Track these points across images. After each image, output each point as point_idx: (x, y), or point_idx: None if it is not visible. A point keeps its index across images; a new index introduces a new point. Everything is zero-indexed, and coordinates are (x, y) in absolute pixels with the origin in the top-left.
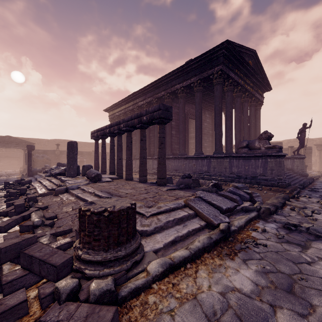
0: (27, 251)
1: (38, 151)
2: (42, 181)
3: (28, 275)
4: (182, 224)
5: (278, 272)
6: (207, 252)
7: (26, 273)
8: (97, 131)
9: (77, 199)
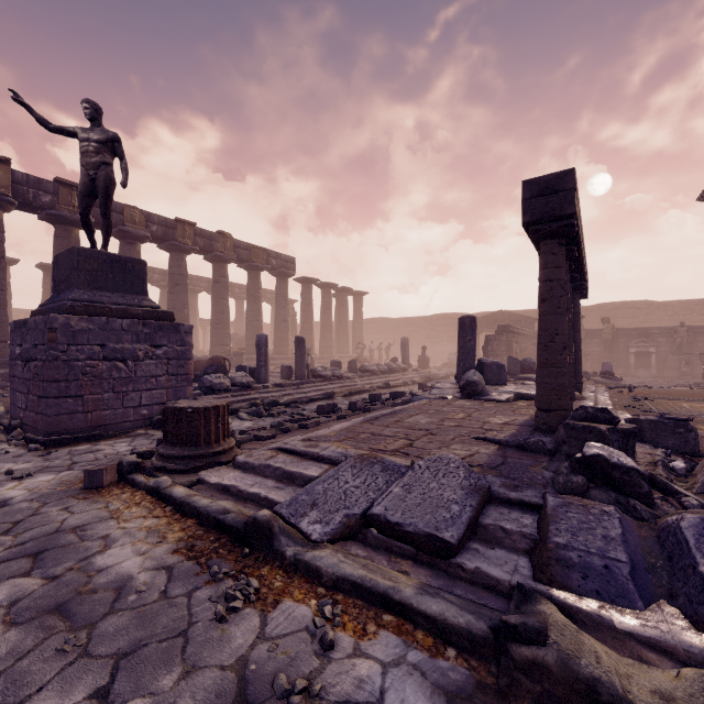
0: None
1: None
2: None
3: None
4: (282, 485)
5: (112, 610)
6: (199, 521)
7: None
8: None
9: None
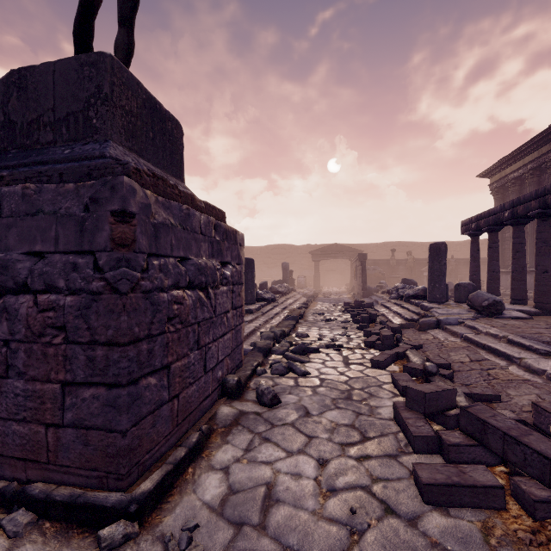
0: (471, 410)
1: (368, 262)
2: (389, 306)
3: (477, 447)
4: None
5: None
6: None
7: (475, 444)
8: (477, 218)
9: (466, 343)
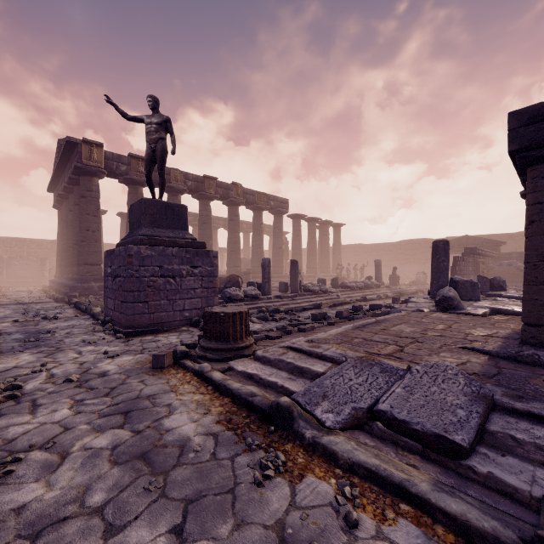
0: None
1: (510, 255)
2: None
3: None
4: (294, 376)
5: (178, 463)
6: (233, 400)
7: None
8: None
9: None
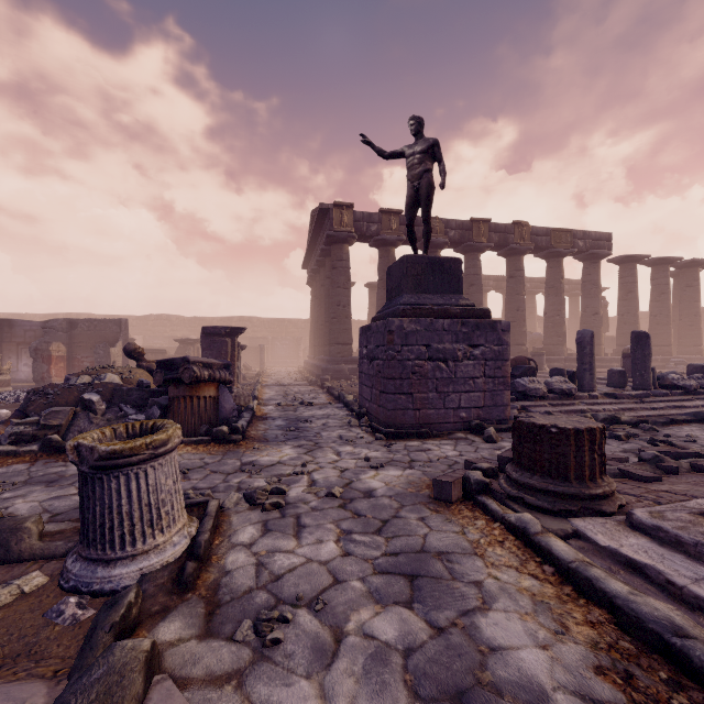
0: None
1: None
2: None
3: None
4: None
5: None
6: (615, 620)
7: None
8: None
9: None
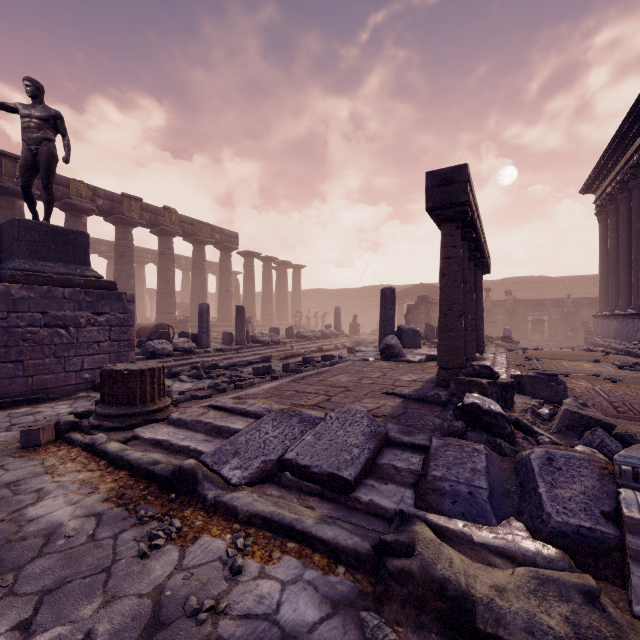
0: None
1: None
2: None
3: None
4: (211, 438)
5: (40, 554)
6: (131, 473)
7: None
8: None
9: None
